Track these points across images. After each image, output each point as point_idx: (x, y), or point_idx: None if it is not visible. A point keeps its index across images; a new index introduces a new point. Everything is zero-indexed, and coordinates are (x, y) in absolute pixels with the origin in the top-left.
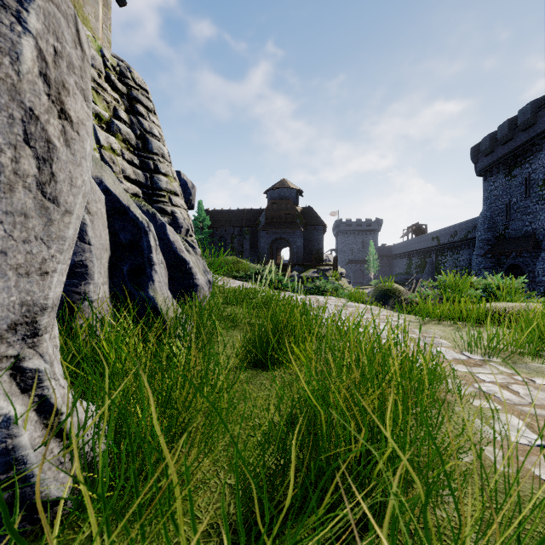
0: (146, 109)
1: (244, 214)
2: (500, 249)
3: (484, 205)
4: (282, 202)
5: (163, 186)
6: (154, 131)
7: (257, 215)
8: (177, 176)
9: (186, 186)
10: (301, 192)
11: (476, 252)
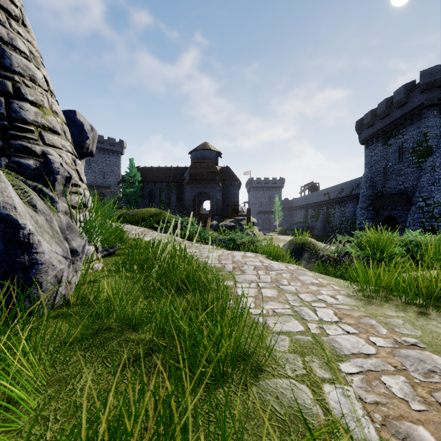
0: (6, 13)
1: (171, 171)
2: (379, 203)
3: (366, 168)
4: (203, 161)
5: (28, 117)
6: (18, 44)
7: (182, 172)
8: (71, 116)
9: (81, 127)
10: (220, 154)
11: (360, 205)
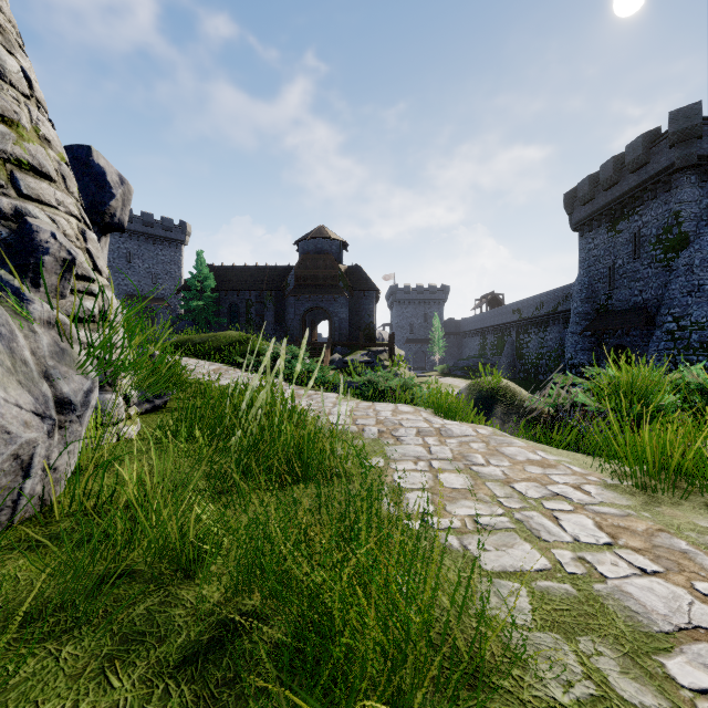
0: None
1: (266, 272)
2: (602, 325)
3: (581, 269)
4: (319, 257)
5: None
6: None
7: (284, 275)
8: (83, 157)
9: (101, 177)
10: (345, 245)
11: (571, 329)
